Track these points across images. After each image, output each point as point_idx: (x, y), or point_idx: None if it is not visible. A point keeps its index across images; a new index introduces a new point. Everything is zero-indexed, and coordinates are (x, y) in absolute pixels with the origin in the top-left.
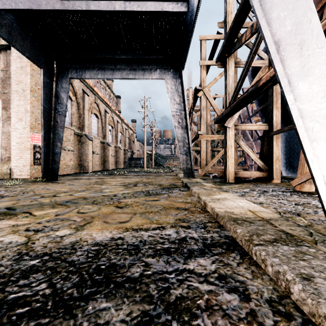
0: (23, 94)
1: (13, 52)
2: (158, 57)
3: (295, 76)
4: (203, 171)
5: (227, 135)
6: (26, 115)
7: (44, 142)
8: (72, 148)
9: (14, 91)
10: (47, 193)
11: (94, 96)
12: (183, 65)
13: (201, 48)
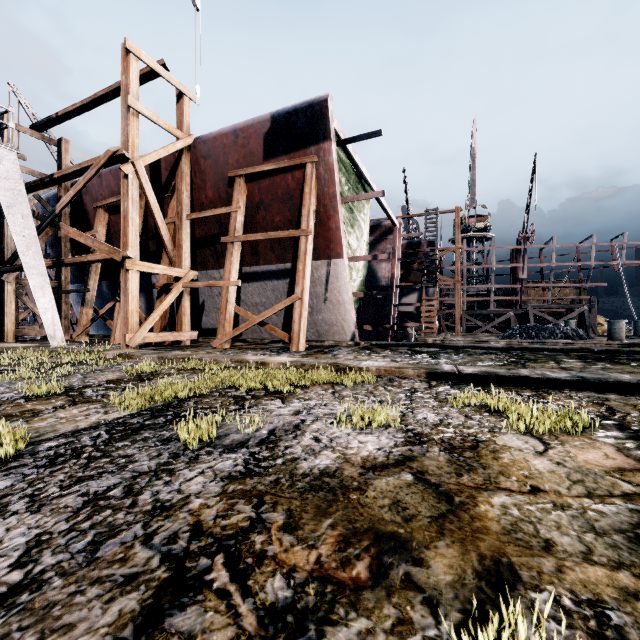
0: None
1: None
2: None
3: (40, 297)
4: None
5: (6, 290)
6: None
7: None
8: None
9: None
10: None
11: None
12: None
13: None
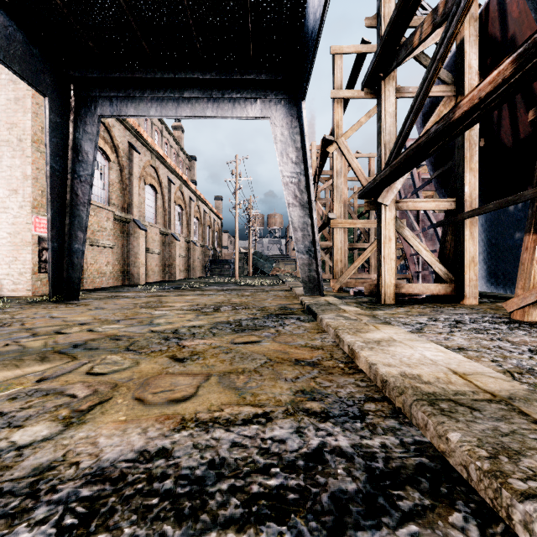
0: (20, 147)
1: (1, 72)
2: (258, 78)
3: None
4: (337, 283)
5: (383, 219)
6: (25, 184)
7: (53, 232)
8: (110, 243)
9: (2, 141)
10: (46, 326)
11: (150, 154)
12: (303, 92)
13: (334, 69)
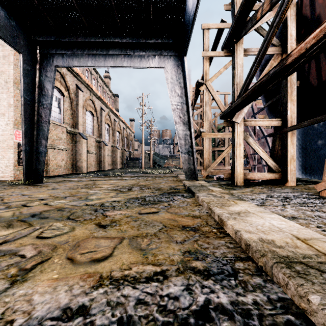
0: (6, 86)
1: None
2: (156, 42)
3: None
4: (206, 172)
5: (236, 132)
6: (9, 109)
7: (26, 140)
8: (64, 147)
9: None
10: (17, 201)
11: (89, 92)
12: (185, 50)
13: (203, 38)
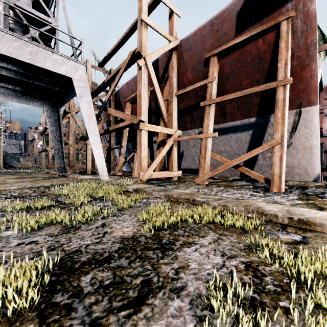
0: None
1: None
2: (41, 95)
3: (95, 149)
4: (71, 169)
5: (88, 148)
6: None
7: None
8: None
9: None
10: None
11: None
12: (60, 107)
13: None
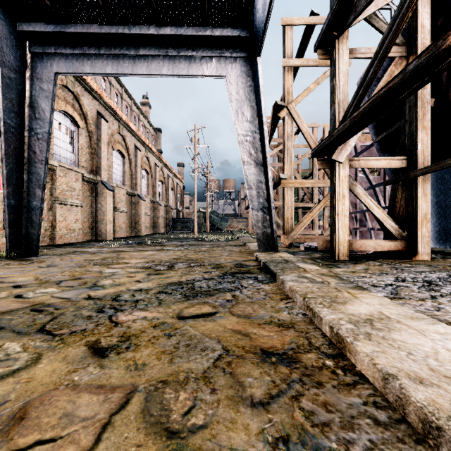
0: None
1: None
2: (213, 34)
3: None
4: (288, 239)
5: (337, 177)
6: None
7: (9, 189)
8: (79, 202)
9: None
10: None
11: (117, 123)
12: (259, 46)
13: (284, 39)
